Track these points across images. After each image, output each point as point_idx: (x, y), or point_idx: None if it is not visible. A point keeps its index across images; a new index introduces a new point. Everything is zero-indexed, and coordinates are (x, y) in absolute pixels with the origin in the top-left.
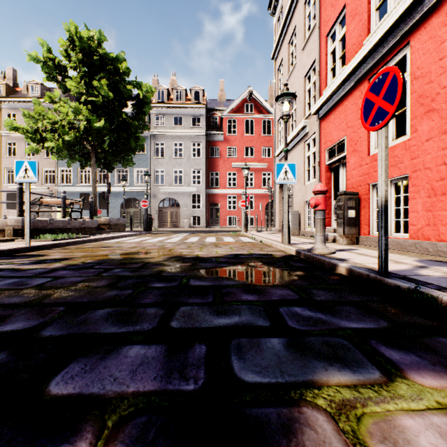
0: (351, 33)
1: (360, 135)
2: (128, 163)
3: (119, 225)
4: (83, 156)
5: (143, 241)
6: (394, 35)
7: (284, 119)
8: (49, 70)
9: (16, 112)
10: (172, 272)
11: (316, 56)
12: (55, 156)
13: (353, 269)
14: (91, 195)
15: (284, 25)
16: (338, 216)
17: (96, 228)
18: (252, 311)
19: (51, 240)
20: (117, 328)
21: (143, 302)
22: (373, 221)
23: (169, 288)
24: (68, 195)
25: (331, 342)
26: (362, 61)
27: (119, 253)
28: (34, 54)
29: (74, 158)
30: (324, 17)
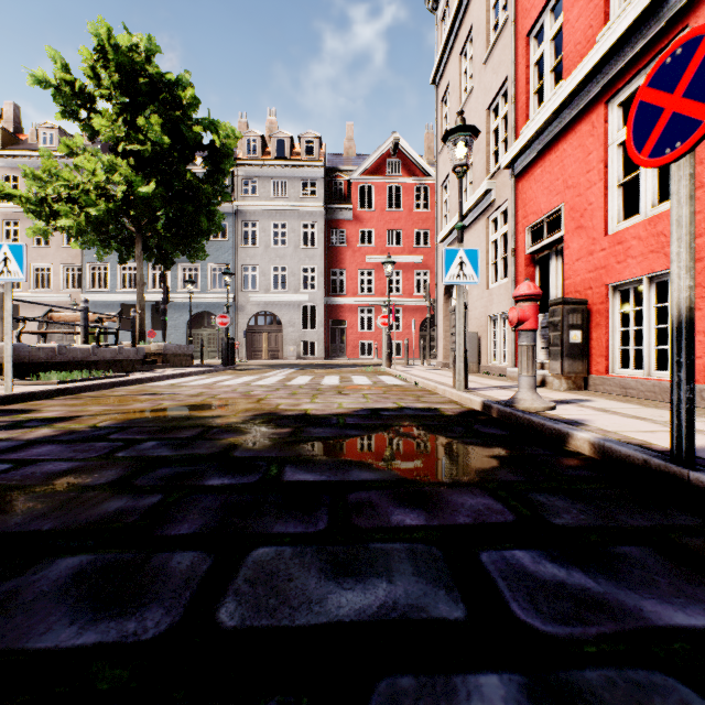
0: (573, 24)
1: (591, 199)
2: (197, 255)
3: (181, 355)
4: (123, 242)
5: (217, 383)
6: (657, 18)
7: (458, 173)
8: (65, 101)
9: (18, 173)
10: (252, 448)
11: (509, 72)
12: (77, 242)
13: (607, 447)
14: None
15: (453, 25)
16: (551, 340)
17: (143, 361)
18: (418, 562)
19: (56, 382)
20: (76, 630)
21: (172, 533)
22: (614, 350)
23: (239, 489)
24: (102, 307)
25: (652, 696)
26: (595, 68)
27: (167, 406)
28: (40, 73)
29: (108, 246)
30: (523, 2)
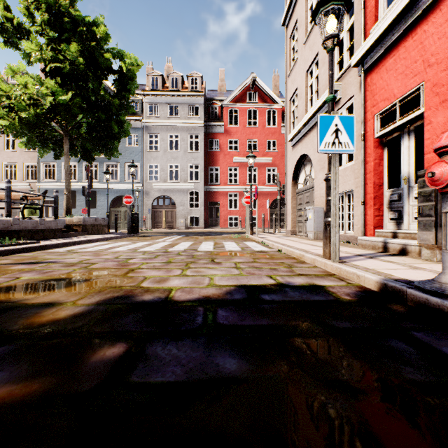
0: None
1: None
2: (112, 154)
3: (98, 226)
4: (56, 143)
5: (109, 249)
6: None
7: (327, 48)
8: (8, 34)
9: None
10: None
11: None
12: (23, 143)
13: None
14: (77, 193)
15: None
16: (421, 211)
17: (65, 230)
18: None
19: None
20: None
21: None
22: None
23: None
24: (51, 192)
25: None
26: None
27: (16, 282)
28: None
29: (46, 146)
30: None
